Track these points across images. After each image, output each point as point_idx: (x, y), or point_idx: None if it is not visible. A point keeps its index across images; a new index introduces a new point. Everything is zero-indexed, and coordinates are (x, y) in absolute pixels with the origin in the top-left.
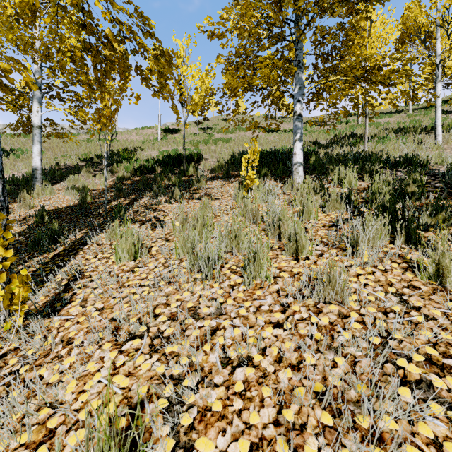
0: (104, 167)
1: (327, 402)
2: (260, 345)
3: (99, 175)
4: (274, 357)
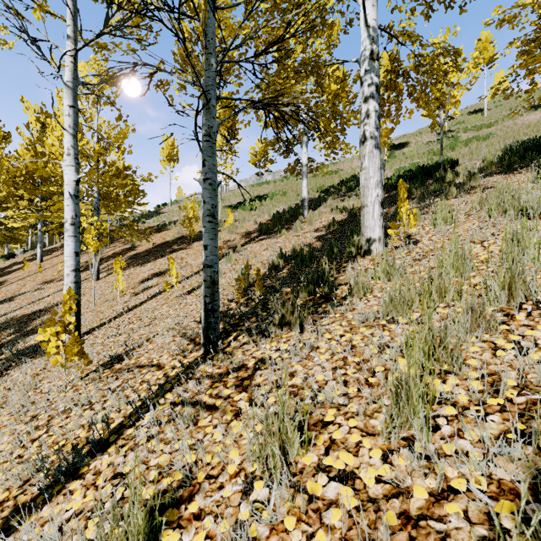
0: (343, 193)
1: None
2: None
3: (347, 199)
4: None
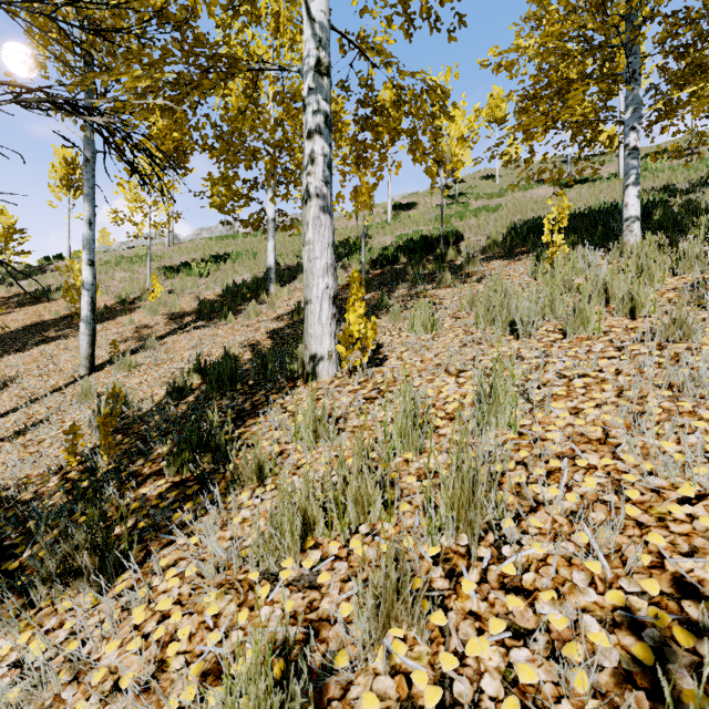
0: None
1: (667, 384)
2: (596, 364)
3: None
4: (611, 373)
